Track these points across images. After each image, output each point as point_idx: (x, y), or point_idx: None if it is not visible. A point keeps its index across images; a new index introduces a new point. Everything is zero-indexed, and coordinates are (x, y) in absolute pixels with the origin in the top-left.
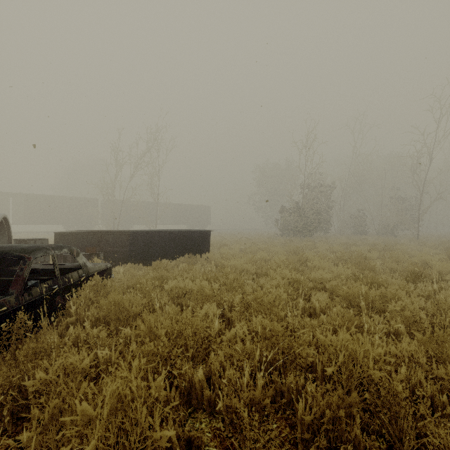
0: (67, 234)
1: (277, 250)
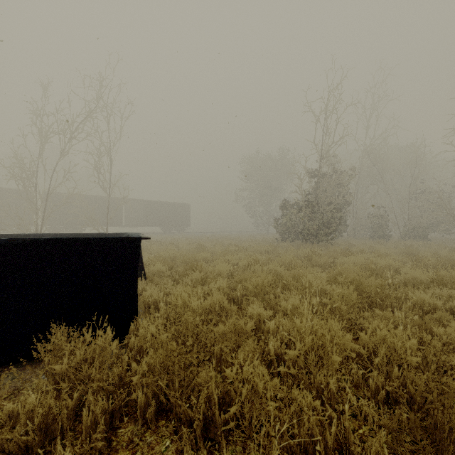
0: None
1: (319, 284)
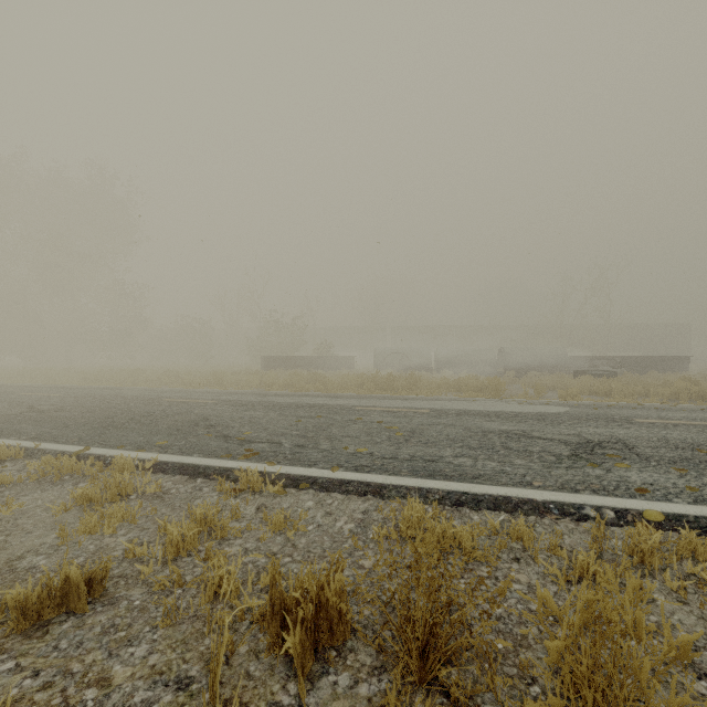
0: (579, 357)
1: None
